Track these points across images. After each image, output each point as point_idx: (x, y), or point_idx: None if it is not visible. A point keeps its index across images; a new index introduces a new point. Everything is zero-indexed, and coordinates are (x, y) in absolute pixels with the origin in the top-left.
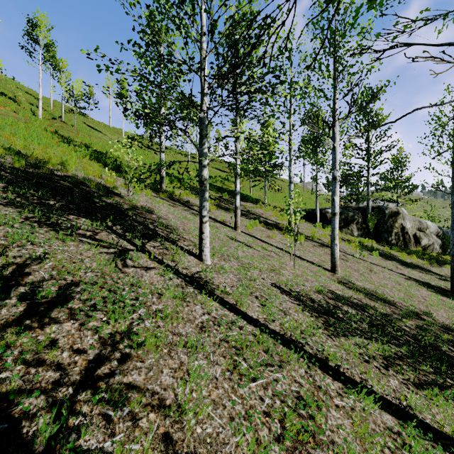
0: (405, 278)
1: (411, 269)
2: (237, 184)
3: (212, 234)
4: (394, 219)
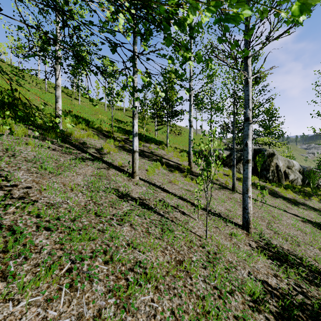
0: (301, 220)
1: (297, 207)
2: (134, 124)
3: (88, 194)
4: (270, 159)
